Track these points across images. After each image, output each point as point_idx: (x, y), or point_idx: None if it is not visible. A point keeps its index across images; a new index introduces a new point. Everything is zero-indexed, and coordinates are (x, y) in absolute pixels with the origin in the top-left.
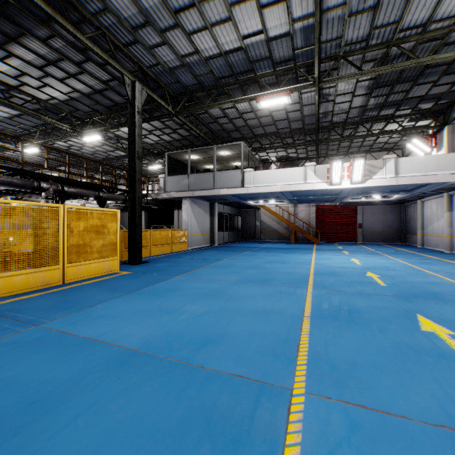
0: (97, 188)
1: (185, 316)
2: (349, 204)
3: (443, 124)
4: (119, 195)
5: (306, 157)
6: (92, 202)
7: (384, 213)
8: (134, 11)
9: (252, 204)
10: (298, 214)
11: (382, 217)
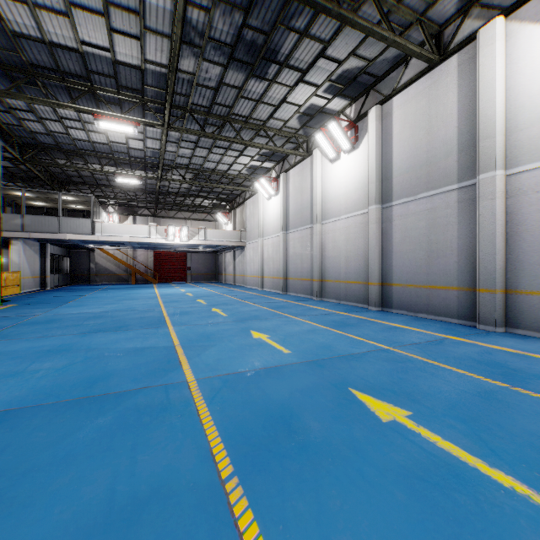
0: None
1: (110, 307)
2: (181, 251)
3: (232, 208)
4: None
5: (145, 207)
6: None
7: (206, 259)
8: (23, 104)
9: (91, 247)
10: (137, 257)
11: (204, 262)
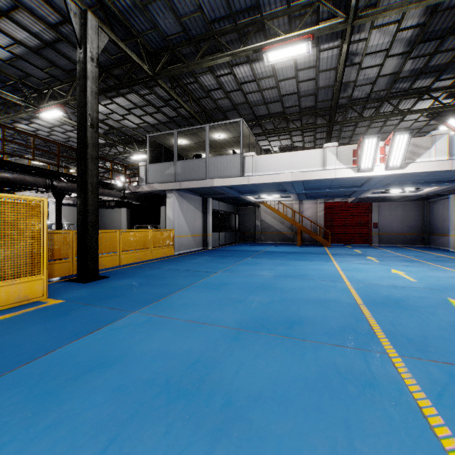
0: (52, 176)
1: None
2: (363, 200)
3: None
4: None
5: (313, 147)
6: None
7: (404, 211)
8: None
9: (252, 200)
10: (303, 212)
11: (401, 216)
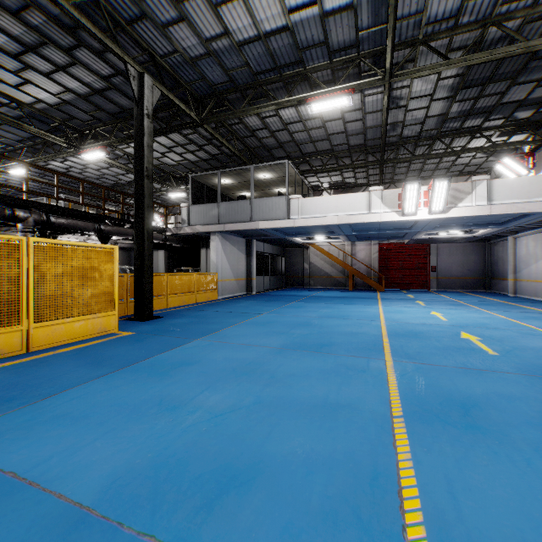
0: (98, 220)
1: (196, 417)
2: (420, 241)
3: None
4: (128, 229)
5: (367, 183)
6: (95, 239)
7: (464, 253)
8: None
9: (300, 241)
10: (356, 254)
11: (461, 258)
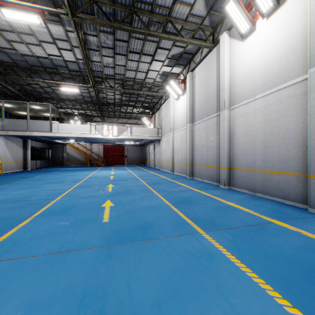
0: None
1: (15, 194)
2: (120, 145)
3: (153, 113)
4: None
5: (98, 116)
6: None
7: (137, 150)
8: None
9: (60, 142)
10: (93, 149)
11: (136, 152)
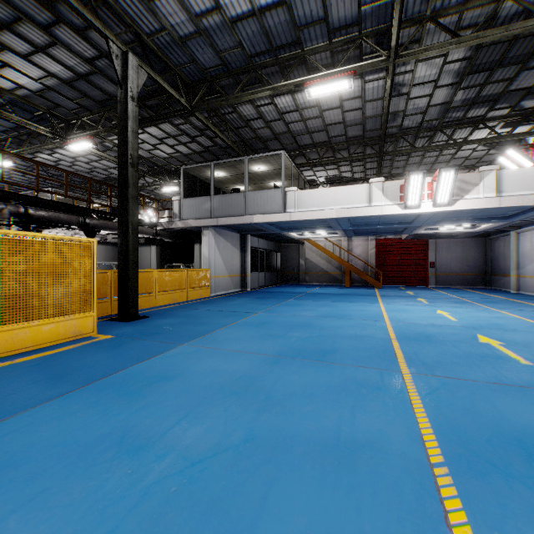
0: (83, 213)
1: (165, 467)
2: (418, 237)
3: None
4: (116, 223)
5: (364, 177)
6: (82, 233)
7: (464, 249)
8: None
9: (295, 237)
10: (353, 250)
11: (460, 254)
